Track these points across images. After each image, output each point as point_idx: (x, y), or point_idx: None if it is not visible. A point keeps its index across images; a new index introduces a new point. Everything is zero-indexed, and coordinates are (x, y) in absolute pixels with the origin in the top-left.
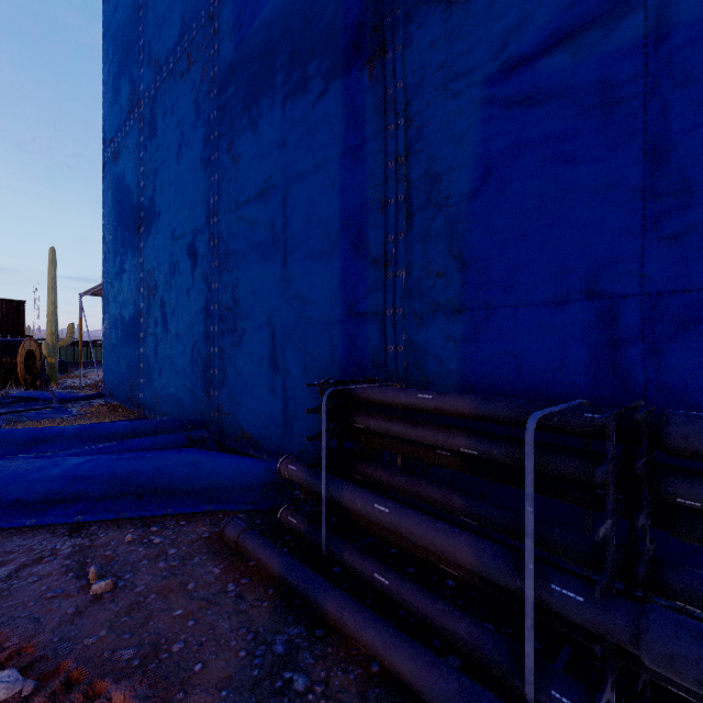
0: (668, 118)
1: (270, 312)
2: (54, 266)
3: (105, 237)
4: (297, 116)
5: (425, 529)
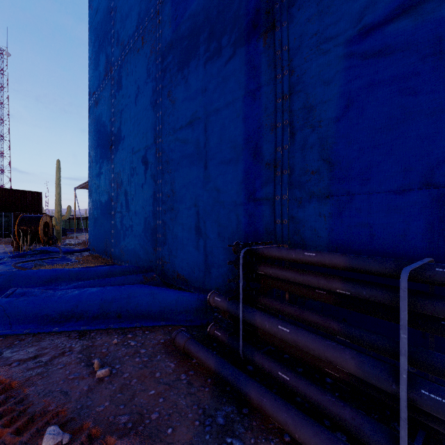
0: None
1: (196, 198)
2: (59, 171)
3: (90, 153)
4: (213, 72)
5: (318, 345)
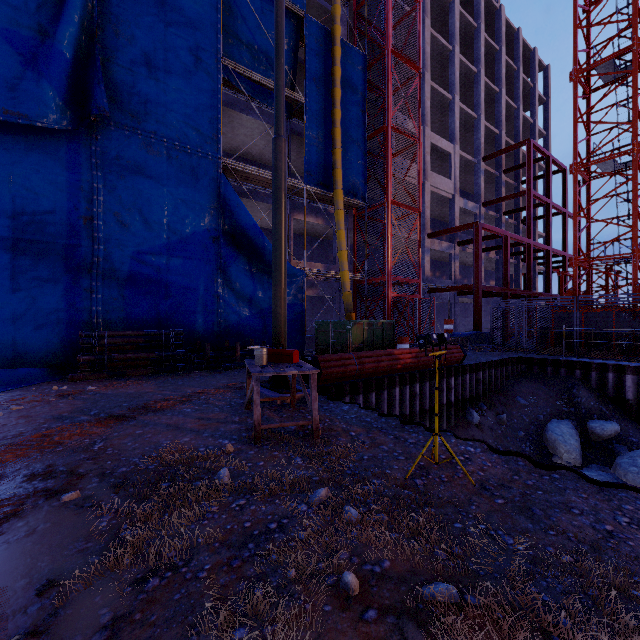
0: (170, 280)
1: None
2: None
3: None
4: (28, 210)
5: (143, 355)
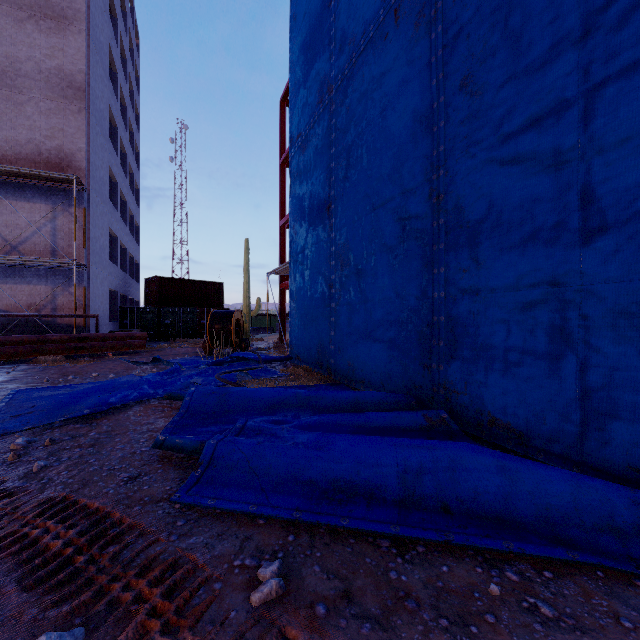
0: None
1: (551, 269)
2: (248, 253)
3: (293, 222)
4: None
5: None
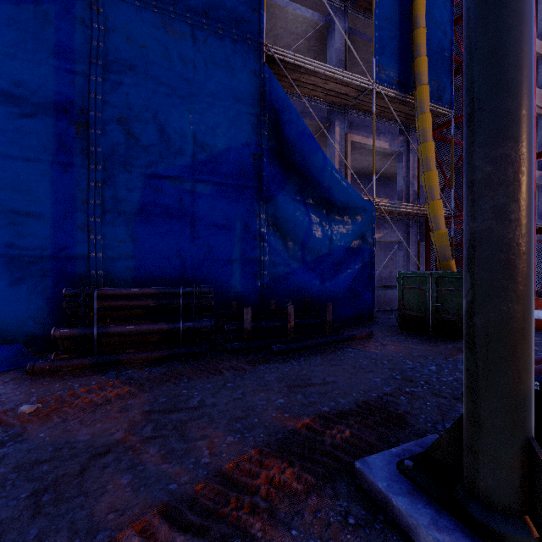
0: (196, 214)
1: None
2: None
3: None
4: (1, 113)
5: (150, 326)
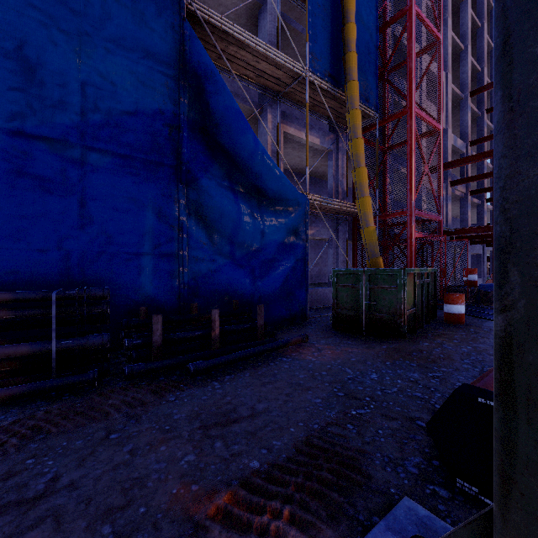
0: (87, 192)
1: None
2: None
3: None
4: None
5: None
